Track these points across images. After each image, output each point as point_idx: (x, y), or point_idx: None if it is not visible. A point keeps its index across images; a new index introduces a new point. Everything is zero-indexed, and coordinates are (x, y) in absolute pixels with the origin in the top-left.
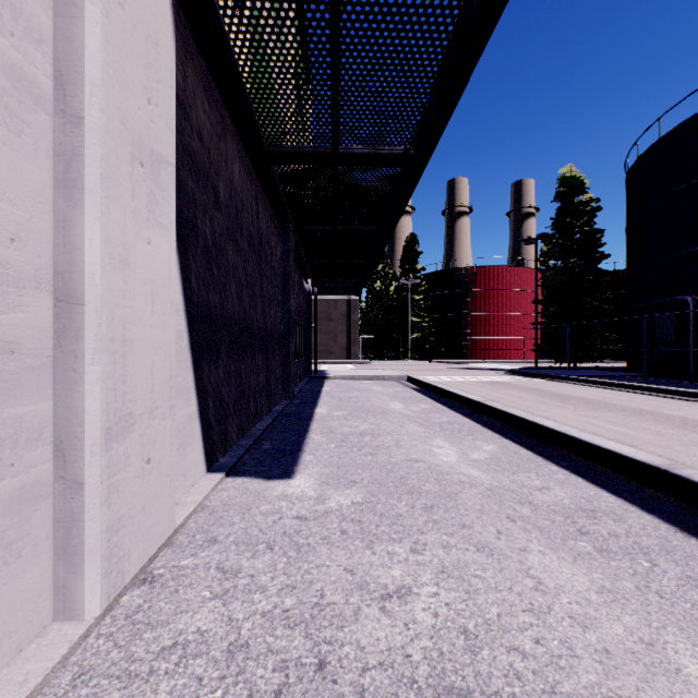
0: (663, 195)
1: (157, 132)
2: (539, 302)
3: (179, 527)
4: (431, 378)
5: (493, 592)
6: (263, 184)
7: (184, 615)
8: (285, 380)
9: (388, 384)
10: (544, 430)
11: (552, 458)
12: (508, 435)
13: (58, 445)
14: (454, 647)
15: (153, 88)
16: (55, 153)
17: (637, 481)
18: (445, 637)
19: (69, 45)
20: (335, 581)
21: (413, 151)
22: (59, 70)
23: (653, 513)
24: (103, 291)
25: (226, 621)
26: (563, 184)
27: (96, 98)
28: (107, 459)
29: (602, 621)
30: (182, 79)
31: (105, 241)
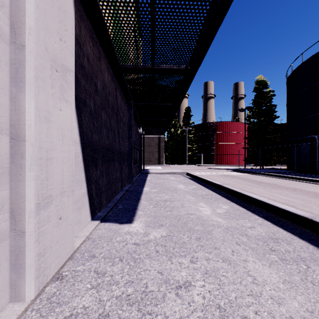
0: (304, 89)
1: (65, 55)
2: (246, 138)
3: (76, 249)
4: (197, 173)
5: (232, 285)
6: (119, 83)
7: (77, 298)
8: (129, 174)
9: (177, 176)
10: (251, 198)
11: (255, 212)
12: (234, 201)
13: (12, 212)
14: (214, 316)
15: (62, 33)
16: (10, 64)
17: (297, 224)
18: (209, 310)
19: (17, 9)
20: (153, 279)
21: (189, 67)
22: (12, 21)
23: (305, 240)
24: (35, 134)
25: (98, 301)
26: (257, 84)
27: (31, 36)
28: (37, 219)
29: (287, 299)
30: (79, 31)
31: (36, 109)
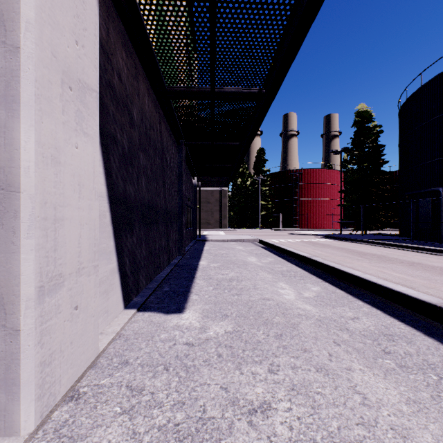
0: (424, 123)
1: (83, 66)
2: (343, 192)
3: (101, 352)
4: (274, 241)
5: (332, 407)
6: (164, 113)
7: (99, 429)
8: (179, 242)
9: (246, 244)
10: (352, 277)
11: (358, 296)
12: (327, 280)
13: None
14: None
15: (80, 34)
16: None
17: (420, 314)
18: None
19: None
20: (214, 398)
21: (265, 90)
22: (1, 10)
23: (433, 337)
24: (36, 182)
25: (131, 434)
26: (358, 116)
27: (30, 33)
28: (40, 310)
29: (415, 430)
30: (105, 34)
31: (38, 143)
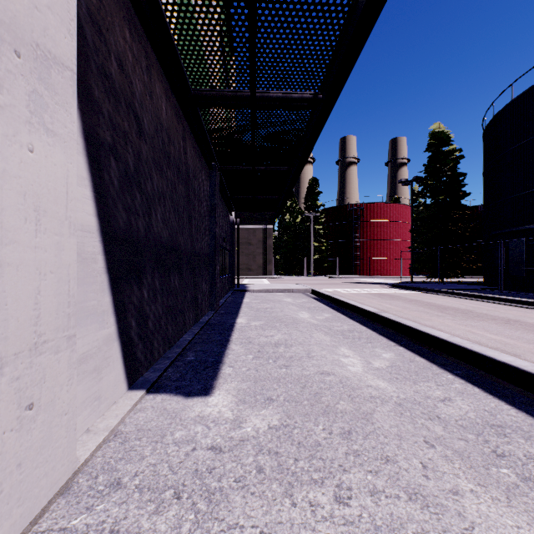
0: (515, 145)
1: (46, 25)
2: (414, 230)
3: (82, 465)
4: (330, 291)
5: None
6: (190, 126)
7: None
8: (211, 294)
9: (296, 296)
10: (437, 340)
11: (445, 366)
12: (402, 343)
13: None
14: None
15: None
16: None
17: None
18: None
19: None
20: None
21: (322, 95)
22: None
23: None
24: None
25: None
26: (433, 138)
27: None
28: None
29: None
30: None
31: None
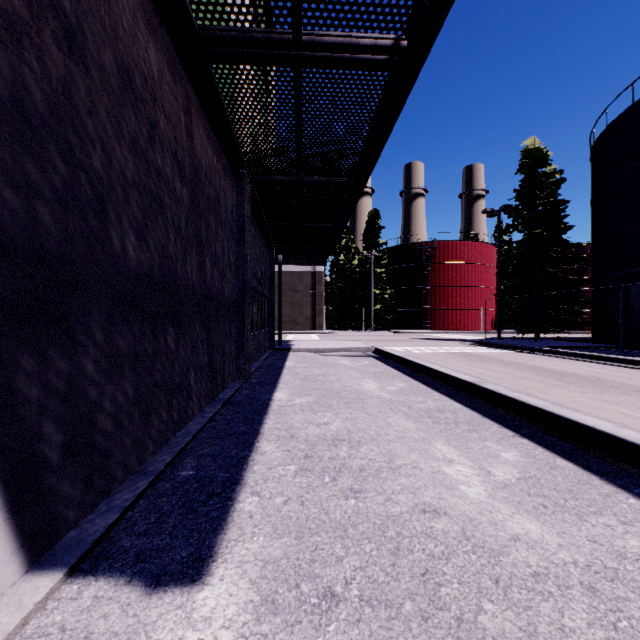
0: (638, 161)
1: None
2: (502, 273)
3: None
4: (399, 350)
5: None
6: (199, 96)
7: None
8: (238, 356)
9: (355, 356)
10: (592, 433)
11: (612, 478)
12: (522, 431)
13: None
14: None
15: None
16: None
17: None
18: None
19: None
20: None
21: (407, 41)
22: None
23: None
24: None
25: None
26: (527, 156)
27: None
28: None
29: None
30: None
31: None
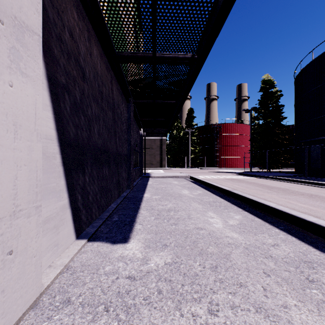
0: (314, 88)
1: (21, 5)
2: (252, 140)
3: (45, 289)
4: (201, 177)
5: None
6: (115, 75)
7: None
8: (128, 179)
9: (180, 180)
10: (268, 207)
11: (273, 224)
12: (246, 209)
13: None
14: None
15: None
16: None
17: None
18: None
19: None
20: None
21: (197, 55)
22: None
23: None
24: None
25: None
26: (264, 83)
27: None
28: None
29: None
30: None
31: None
